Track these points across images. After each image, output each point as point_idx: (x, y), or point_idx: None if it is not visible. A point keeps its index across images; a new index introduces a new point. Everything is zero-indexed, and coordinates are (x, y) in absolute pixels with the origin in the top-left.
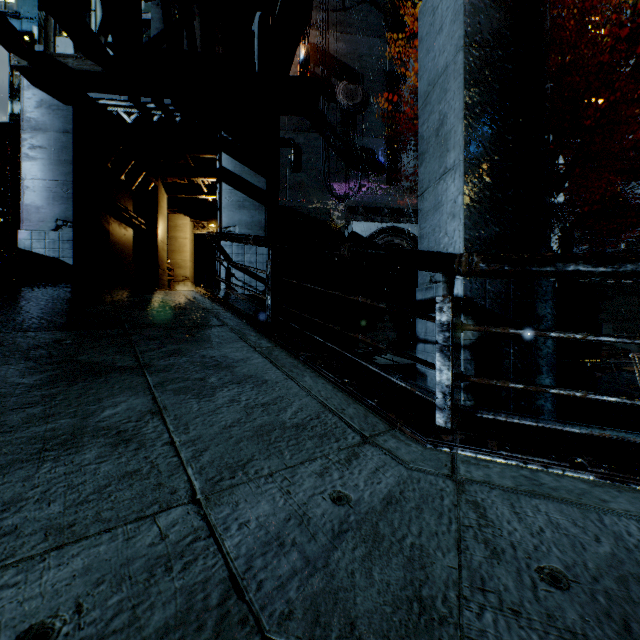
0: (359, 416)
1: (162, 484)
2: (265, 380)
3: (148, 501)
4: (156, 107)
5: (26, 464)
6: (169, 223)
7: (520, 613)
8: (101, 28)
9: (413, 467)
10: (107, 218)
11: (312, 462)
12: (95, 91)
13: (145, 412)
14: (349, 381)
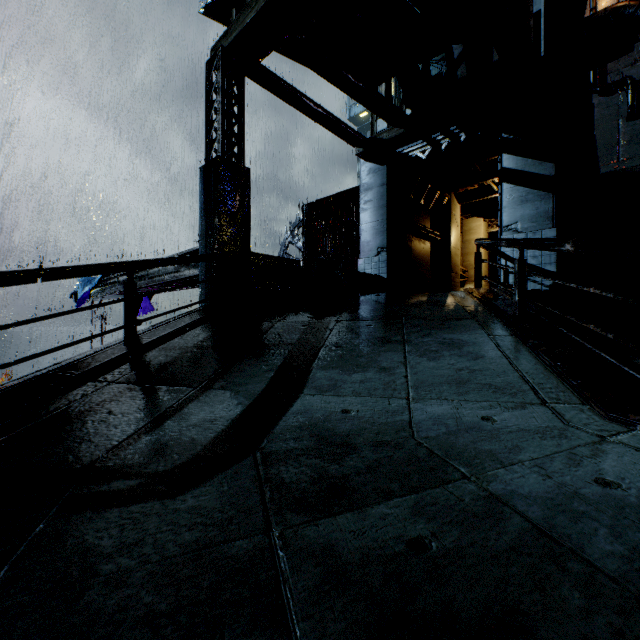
0: (553, 390)
1: (395, 389)
2: (482, 356)
3: (388, 393)
4: (443, 137)
5: (349, 371)
6: (463, 228)
7: (551, 478)
8: (403, 99)
9: (571, 425)
10: (410, 238)
11: (484, 402)
12: (399, 147)
13: (398, 362)
14: (561, 365)
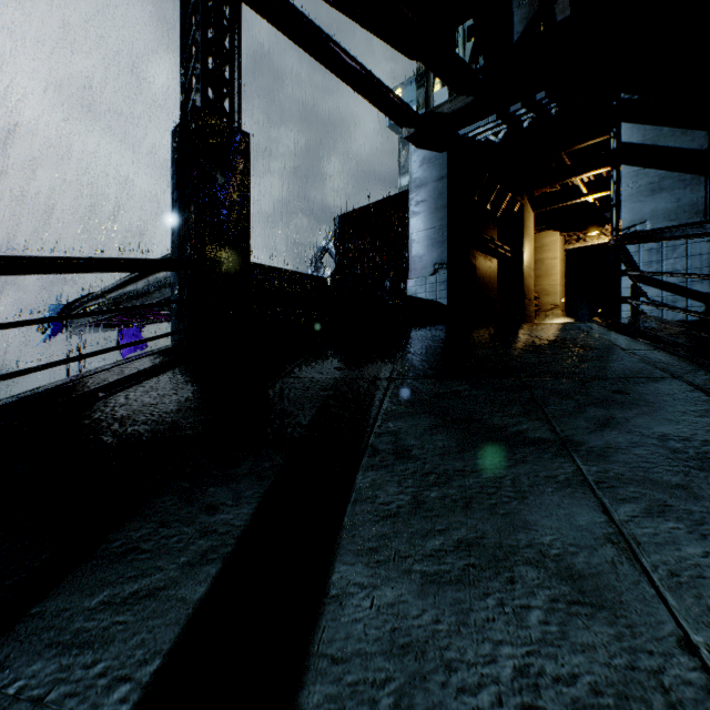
0: None
1: None
2: None
3: None
4: (526, 111)
5: (454, 584)
6: (533, 245)
7: None
8: (471, 57)
9: None
10: (473, 253)
11: None
12: (465, 126)
13: (599, 538)
14: None
